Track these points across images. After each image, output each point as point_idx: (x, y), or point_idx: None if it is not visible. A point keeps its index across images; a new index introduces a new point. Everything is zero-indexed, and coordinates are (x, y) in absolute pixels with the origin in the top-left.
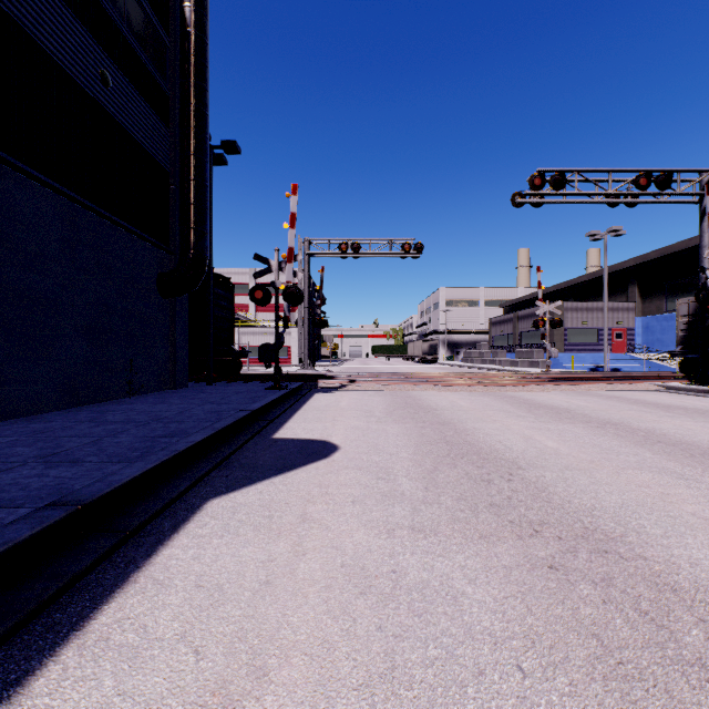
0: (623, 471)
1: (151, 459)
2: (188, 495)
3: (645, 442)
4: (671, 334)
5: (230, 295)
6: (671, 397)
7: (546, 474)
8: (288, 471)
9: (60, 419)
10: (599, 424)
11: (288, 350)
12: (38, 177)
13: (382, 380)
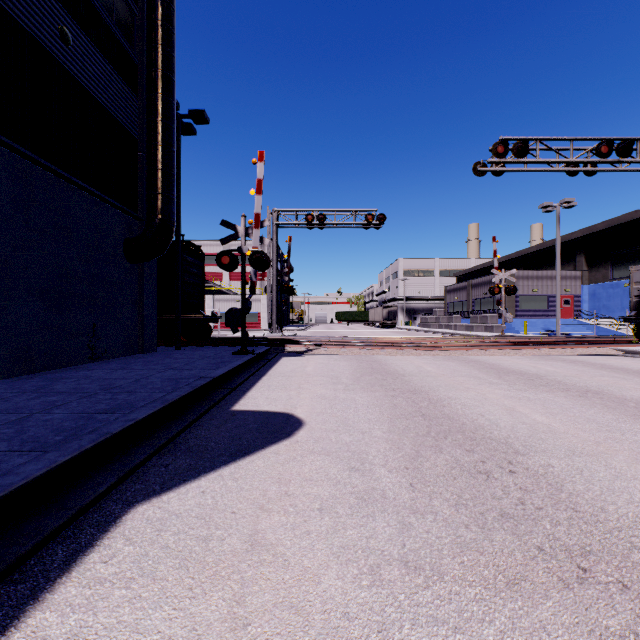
0: None
1: (70, 447)
2: (109, 498)
3: None
4: (617, 300)
5: (201, 262)
6: (635, 361)
7: (553, 462)
8: (242, 457)
9: (3, 388)
10: (580, 393)
11: (259, 316)
12: None
13: (347, 344)
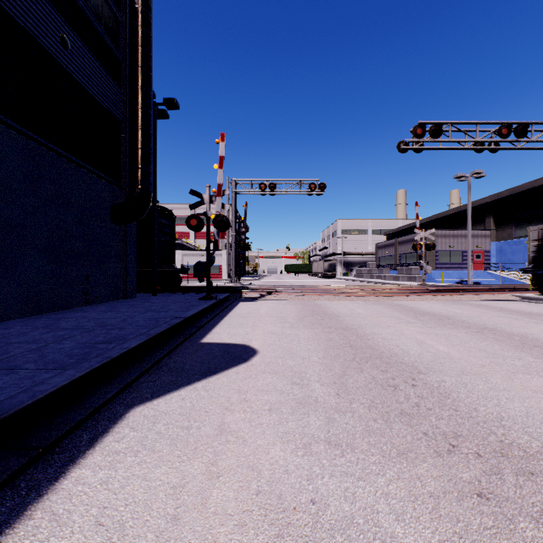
0: (514, 375)
1: (83, 366)
2: (114, 402)
3: (523, 346)
4: (520, 255)
5: (172, 223)
6: (529, 305)
7: (446, 379)
8: (211, 375)
9: (19, 325)
10: (478, 330)
11: (220, 268)
12: (2, 120)
13: (294, 291)
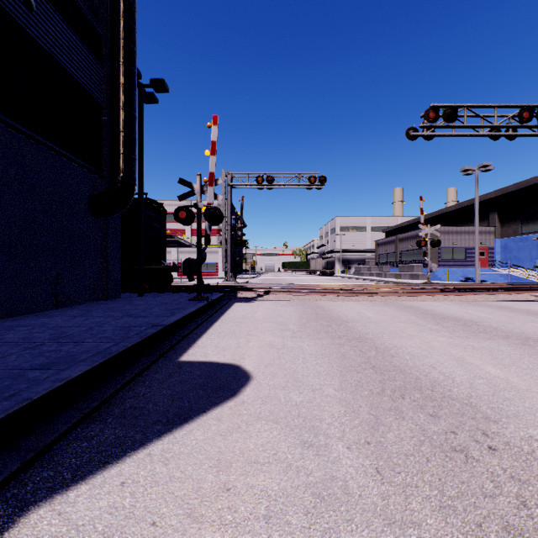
0: None
1: None
2: (2, 495)
3: None
4: (526, 252)
5: (163, 218)
6: None
7: (534, 434)
8: (180, 425)
9: None
10: (521, 341)
11: (216, 265)
12: None
13: (293, 291)
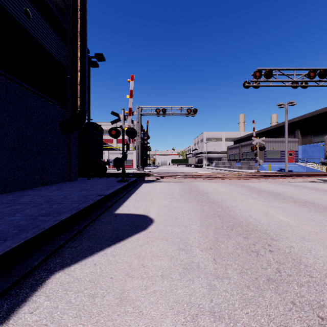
0: None
1: (20, 237)
2: (40, 268)
3: None
4: (317, 153)
5: (101, 133)
6: None
7: (293, 245)
8: (119, 242)
9: None
10: (302, 203)
11: (132, 161)
12: None
13: (177, 176)
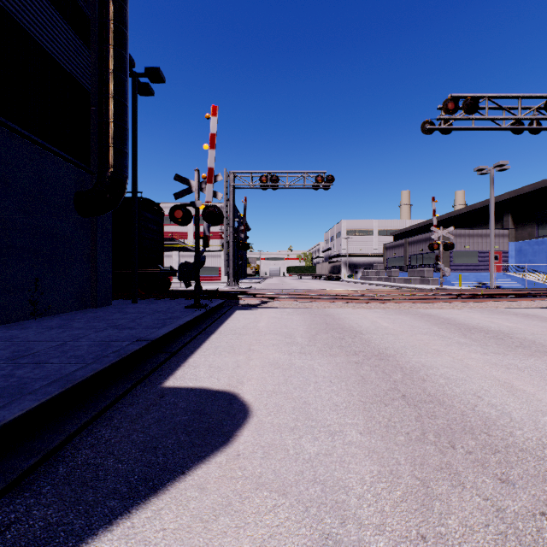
0: None
1: None
2: None
3: None
4: (542, 256)
5: (160, 219)
6: None
7: None
8: (144, 501)
9: None
10: None
11: (219, 270)
12: None
13: (299, 297)
